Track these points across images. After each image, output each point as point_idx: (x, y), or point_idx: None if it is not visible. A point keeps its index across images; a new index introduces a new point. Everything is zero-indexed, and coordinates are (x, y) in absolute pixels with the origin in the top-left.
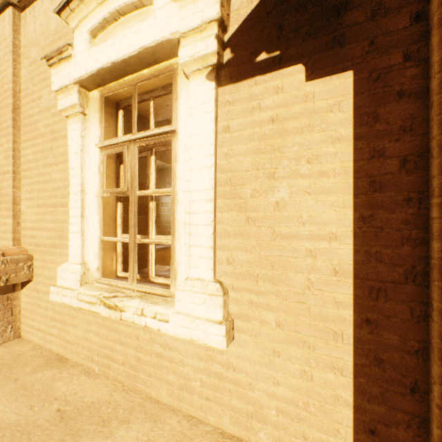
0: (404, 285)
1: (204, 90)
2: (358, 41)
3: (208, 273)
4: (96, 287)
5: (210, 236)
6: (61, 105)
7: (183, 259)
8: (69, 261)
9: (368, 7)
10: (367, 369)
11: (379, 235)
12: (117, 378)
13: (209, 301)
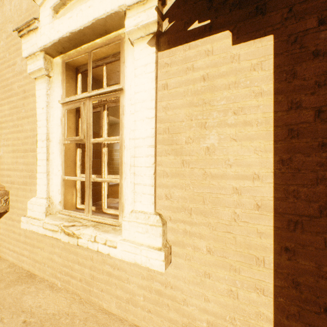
0: (318, 219)
1: (146, 54)
2: (277, 9)
3: (149, 207)
4: (58, 217)
5: (151, 176)
6: (30, 69)
7: (129, 195)
8: (37, 196)
9: None
10: (285, 290)
11: (296, 175)
12: (75, 291)
13: (150, 230)
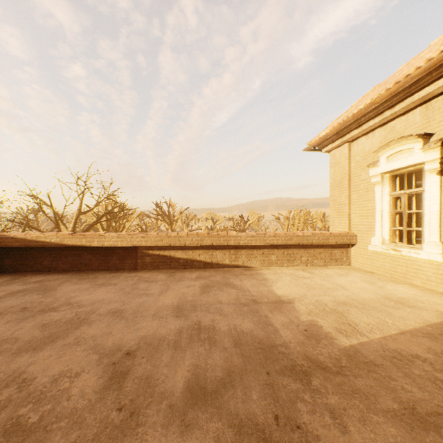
0: None
1: (435, 178)
2: None
3: (436, 239)
4: (388, 245)
5: (437, 227)
6: (372, 181)
7: (426, 235)
8: (375, 236)
9: None
10: None
11: None
12: (397, 278)
13: (436, 248)
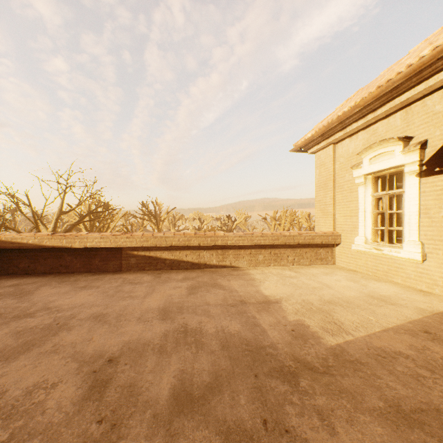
0: None
1: (414, 180)
2: None
3: (416, 239)
4: (370, 245)
5: (416, 227)
6: (356, 182)
7: (406, 234)
8: (358, 236)
9: None
10: None
11: None
12: (379, 276)
13: (415, 247)
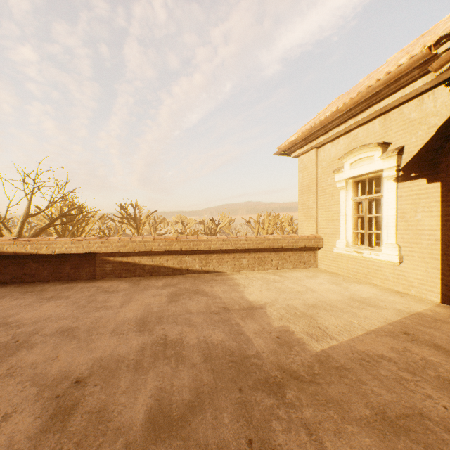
0: None
1: (392, 185)
2: (442, 173)
3: (393, 242)
4: (351, 248)
5: (394, 230)
6: (337, 186)
7: (385, 238)
8: (340, 239)
9: (444, 164)
10: (444, 268)
11: (448, 229)
12: (359, 279)
13: (393, 249)
